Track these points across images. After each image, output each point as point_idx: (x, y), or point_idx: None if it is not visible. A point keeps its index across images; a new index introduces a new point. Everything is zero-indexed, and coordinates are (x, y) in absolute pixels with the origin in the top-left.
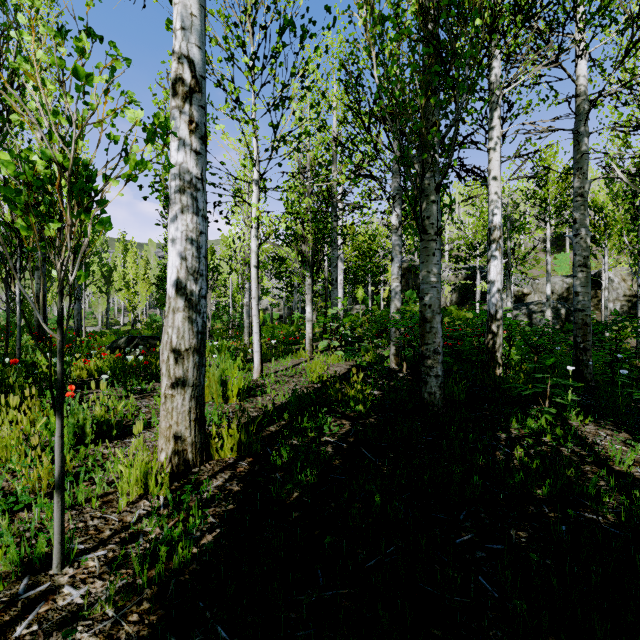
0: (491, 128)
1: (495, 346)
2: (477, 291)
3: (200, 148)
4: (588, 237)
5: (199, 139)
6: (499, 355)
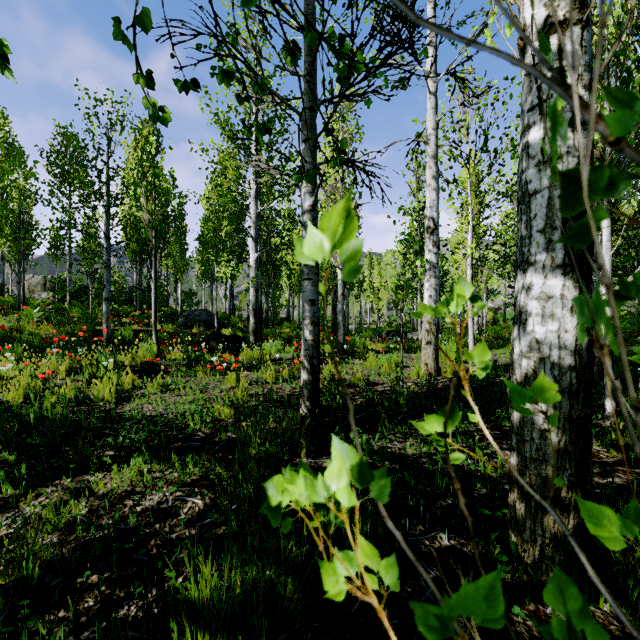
0: None
1: None
2: None
3: (436, 251)
4: None
5: (436, 248)
6: None
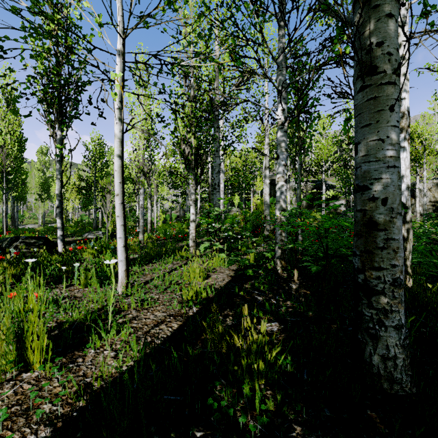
0: None
1: (405, 253)
2: (323, 198)
3: None
4: None
5: None
6: (409, 263)
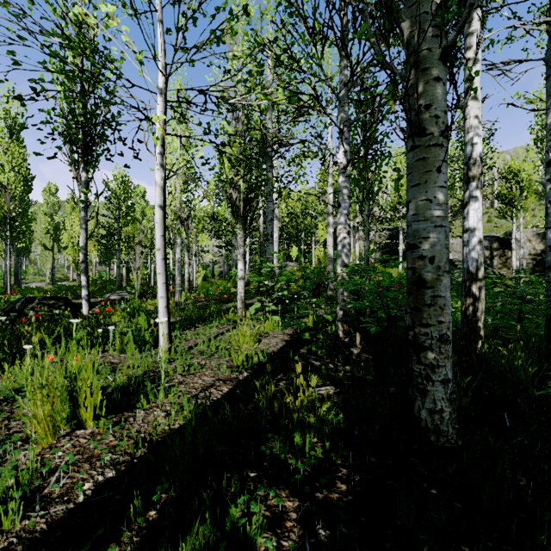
0: (469, 33)
1: (476, 313)
2: (400, 250)
3: None
4: None
5: None
6: (481, 325)
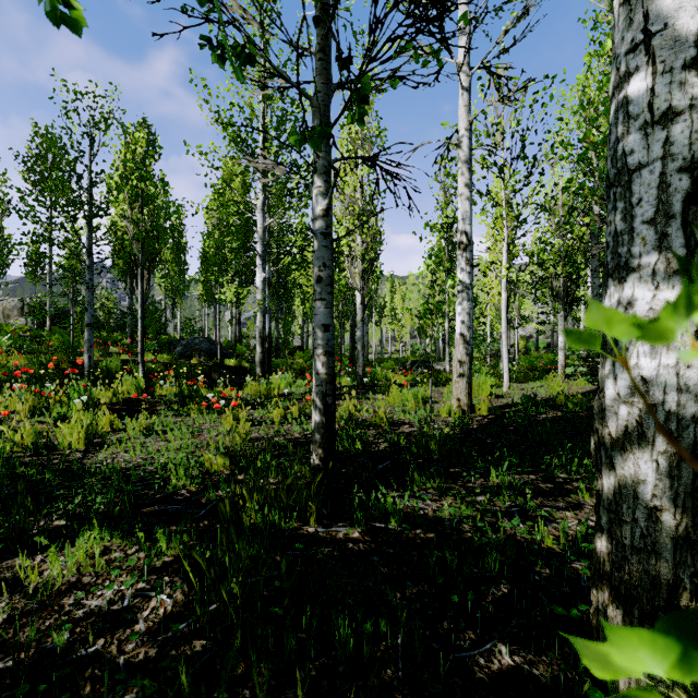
0: None
1: None
2: None
3: (470, 270)
4: None
5: (469, 266)
6: None
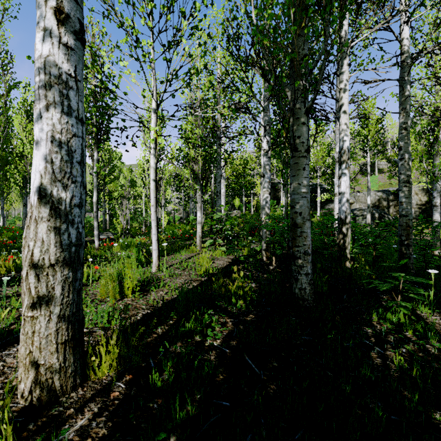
0: (341, 73)
1: (345, 244)
2: (318, 201)
3: (72, 44)
4: (410, 160)
5: (70, 34)
6: (348, 251)
